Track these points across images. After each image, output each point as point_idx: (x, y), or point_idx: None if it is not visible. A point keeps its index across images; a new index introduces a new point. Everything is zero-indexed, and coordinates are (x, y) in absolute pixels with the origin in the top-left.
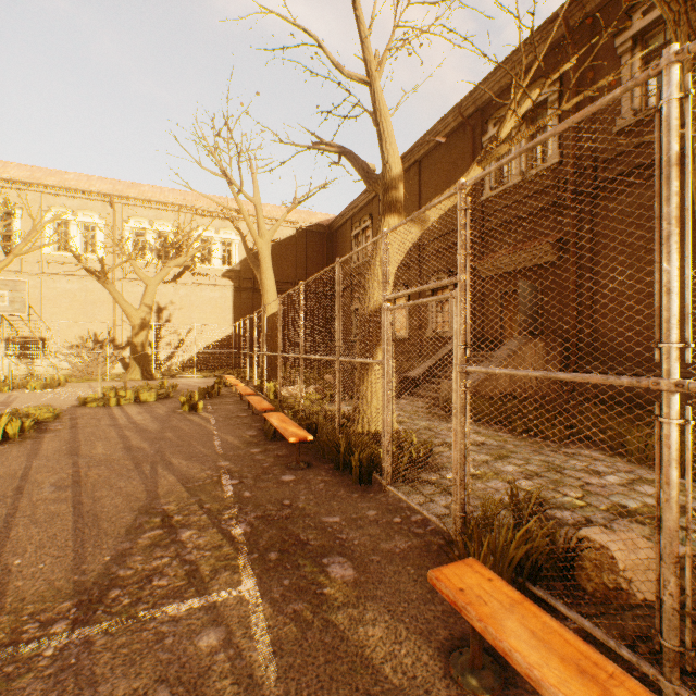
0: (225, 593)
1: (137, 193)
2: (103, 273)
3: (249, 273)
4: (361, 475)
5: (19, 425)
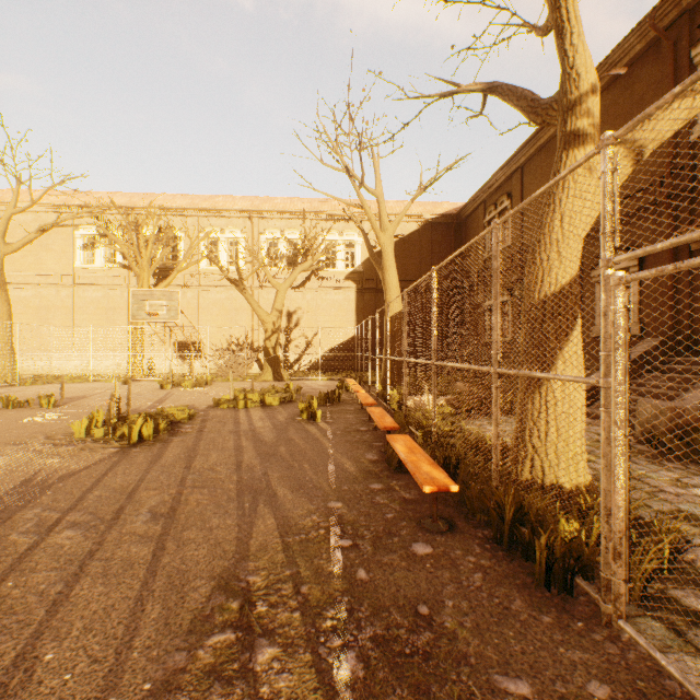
0: None
1: (271, 206)
2: (240, 281)
3: (371, 273)
4: (549, 573)
5: (152, 427)
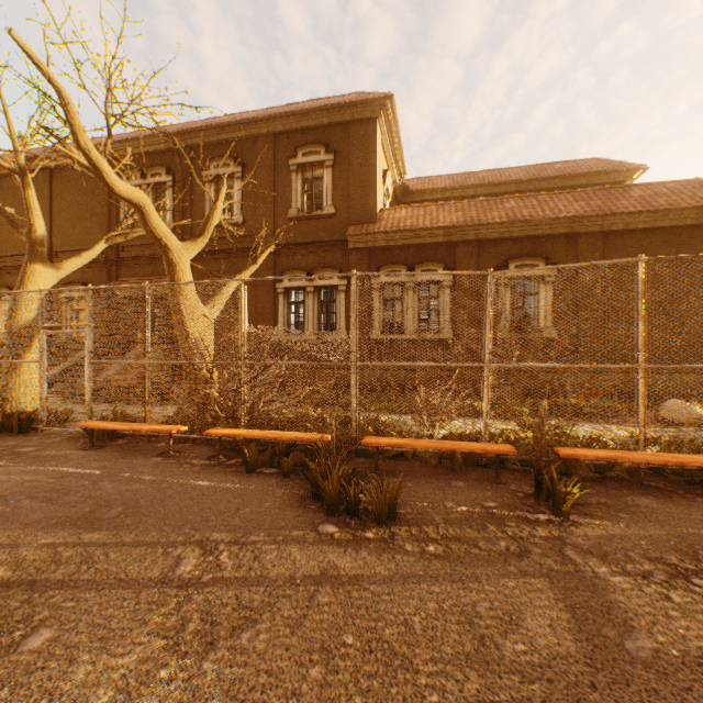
0: None
1: None
2: None
3: None
4: (22, 429)
5: None
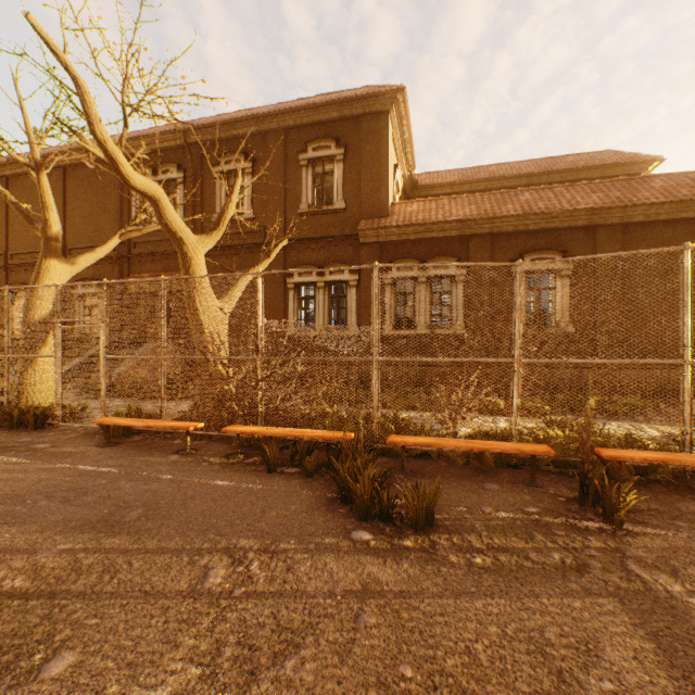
0: None
1: None
2: None
3: None
4: (37, 424)
5: None
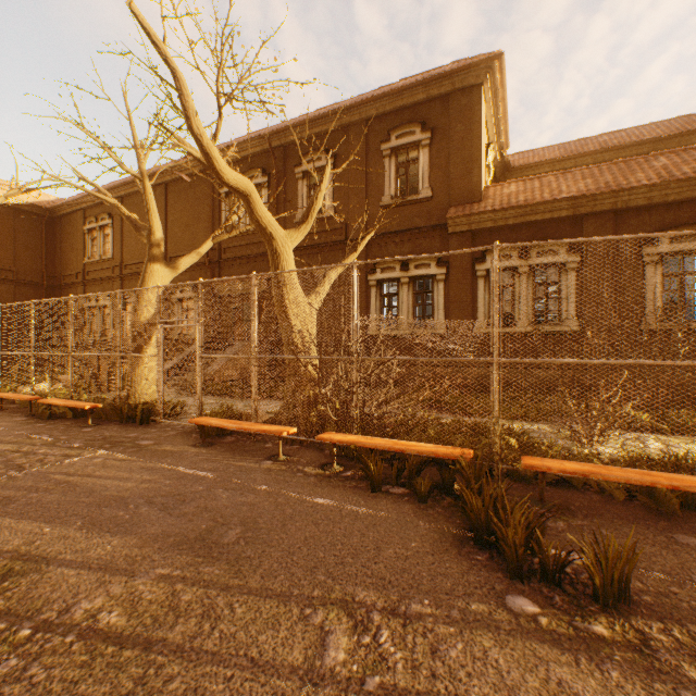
0: (93, 454)
1: None
2: None
3: None
4: (143, 420)
5: None
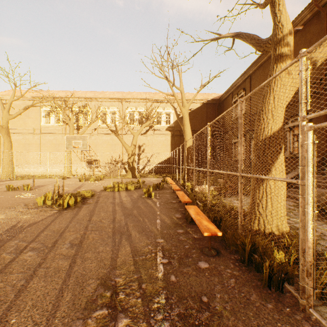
0: None
1: (131, 96)
2: (116, 131)
3: (178, 127)
4: (270, 280)
5: (73, 200)
